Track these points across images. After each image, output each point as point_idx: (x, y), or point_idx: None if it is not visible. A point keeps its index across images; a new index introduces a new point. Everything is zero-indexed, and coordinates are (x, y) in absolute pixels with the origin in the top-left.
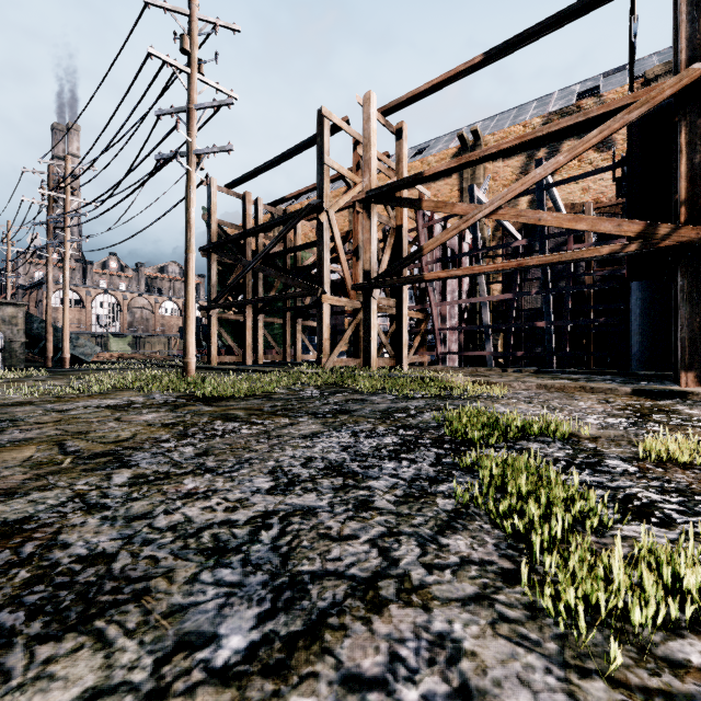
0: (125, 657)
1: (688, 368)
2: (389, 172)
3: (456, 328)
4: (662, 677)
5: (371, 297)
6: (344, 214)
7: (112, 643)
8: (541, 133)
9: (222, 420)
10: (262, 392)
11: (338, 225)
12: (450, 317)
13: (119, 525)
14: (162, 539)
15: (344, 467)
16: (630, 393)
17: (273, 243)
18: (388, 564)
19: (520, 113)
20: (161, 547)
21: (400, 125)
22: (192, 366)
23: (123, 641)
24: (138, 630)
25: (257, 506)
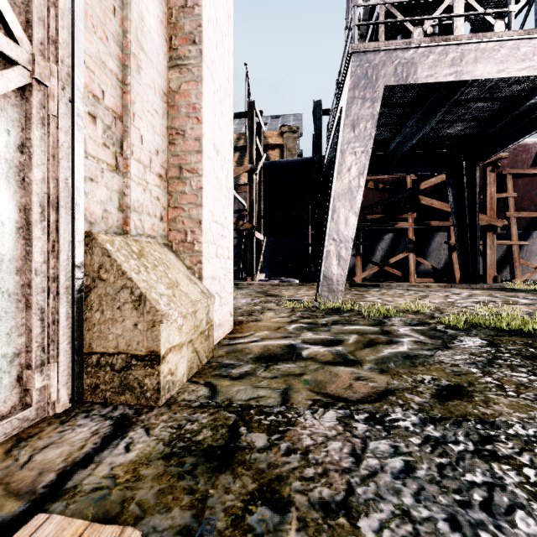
0: None
1: (249, 275)
2: None
3: None
4: None
5: None
6: None
7: None
8: None
9: None
10: None
11: None
12: None
13: None
14: None
15: None
16: None
17: None
18: None
19: None
20: None
21: None
22: None
23: None
24: None
25: None
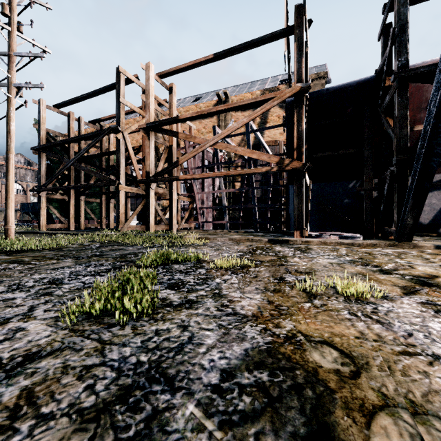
0: None
1: (297, 229)
2: (164, 112)
3: (208, 207)
4: (92, 327)
5: (150, 188)
6: None
7: None
8: (236, 104)
9: (9, 263)
10: (59, 247)
11: None
12: (207, 200)
13: None
14: None
15: (59, 280)
16: (267, 241)
17: (86, 149)
18: (28, 312)
19: (252, 86)
20: None
21: (171, 85)
22: (12, 231)
23: None
24: None
25: None
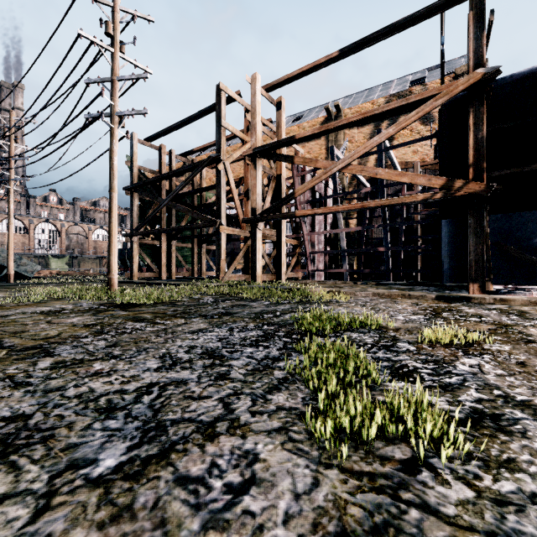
0: (29, 475)
1: (474, 281)
2: (271, 134)
3: (322, 251)
4: (373, 465)
5: (257, 228)
6: (240, 164)
7: (21, 468)
8: (377, 111)
9: (133, 321)
10: (169, 300)
11: (236, 172)
12: (318, 243)
13: (38, 395)
14: (69, 403)
15: (216, 352)
16: (434, 299)
17: (182, 185)
18: (227, 412)
19: (370, 94)
20: (68, 408)
21: (279, 99)
22: (115, 280)
23: (29, 466)
24: (41, 459)
25: (145, 380)
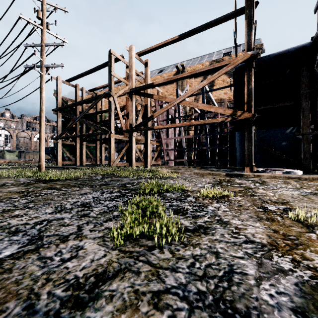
0: None
1: (247, 165)
2: (141, 81)
3: (172, 149)
4: (135, 248)
5: (132, 135)
6: None
7: None
8: (198, 71)
9: (48, 189)
10: (75, 177)
11: (124, 101)
12: (170, 144)
13: None
14: None
15: (88, 204)
16: (225, 175)
17: (88, 109)
18: (78, 231)
19: (202, 59)
20: None
21: (146, 61)
22: (43, 166)
23: None
24: None
25: (41, 218)
